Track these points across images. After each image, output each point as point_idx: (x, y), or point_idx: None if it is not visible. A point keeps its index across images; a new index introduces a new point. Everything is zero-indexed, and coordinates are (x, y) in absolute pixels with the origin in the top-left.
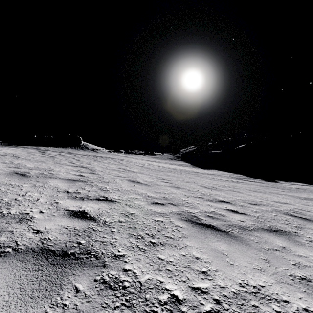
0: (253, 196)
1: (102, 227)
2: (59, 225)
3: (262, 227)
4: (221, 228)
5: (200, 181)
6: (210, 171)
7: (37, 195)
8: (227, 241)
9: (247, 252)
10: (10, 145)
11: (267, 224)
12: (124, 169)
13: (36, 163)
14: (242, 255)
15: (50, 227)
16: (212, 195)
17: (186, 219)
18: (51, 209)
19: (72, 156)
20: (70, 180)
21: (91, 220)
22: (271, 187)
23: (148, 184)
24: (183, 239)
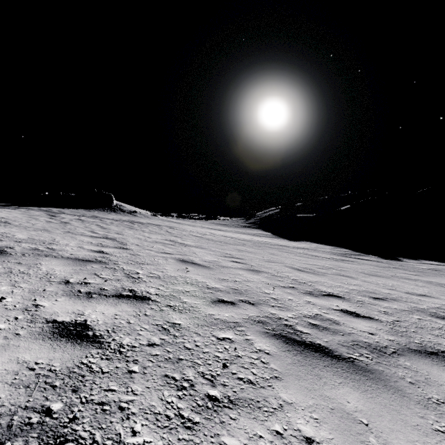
0: (373, 283)
1: (111, 362)
2: (20, 361)
3: (409, 346)
4: (339, 352)
5: (288, 260)
6: (300, 244)
7: (5, 291)
8: (358, 385)
9: (403, 413)
10: (8, 206)
11: (414, 339)
12: (173, 241)
13: (34, 232)
14: (398, 423)
15: None
16: (310, 283)
17: (275, 333)
18: (18, 321)
19: (96, 222)
20: (79, 261)
21: (92, 345)
22: (394, 268)
23: (209, 266)
24: (273, 385)
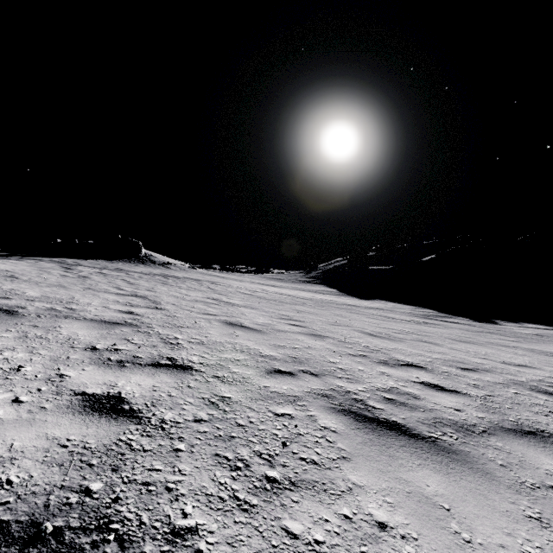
0: (461, 351)
1: (153, 439)
2: (49, 437)
3: (502, 424)
4: (418, 430)
5: (358, 322)
6: (373, 304)
7: (22, 358)
8: (440, 467)
9: (491, 498)
10: (12, 256)
11: (508, 417)
12: (217, 300)
13: (48, 289)
14: (484, 508)
15: (24, 443)
16: (384, 351)
17: (342, 408)
18: (42, 392)
19: (121, 276)
20: (105, 323)
21: (129, 420)
22: (488, 333)
23: (262, 330)
24: (341, 467)
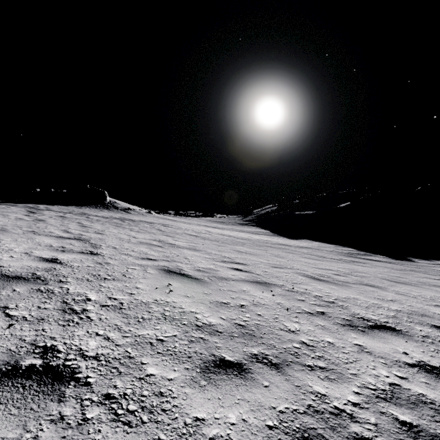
0: (409, 296)
1: None
2: None
3: None
4: None
5: (296, 263)
6: (302, 243)
7: None
8: None
9: None
10: None
11: None
12: (162, 242)
13: None
14: None
15: None
16: (340, 302)
17: None
18: None
19: (79, 219)
20: None
21: None
22: (412, 271)
23: (203, 278)
24: None
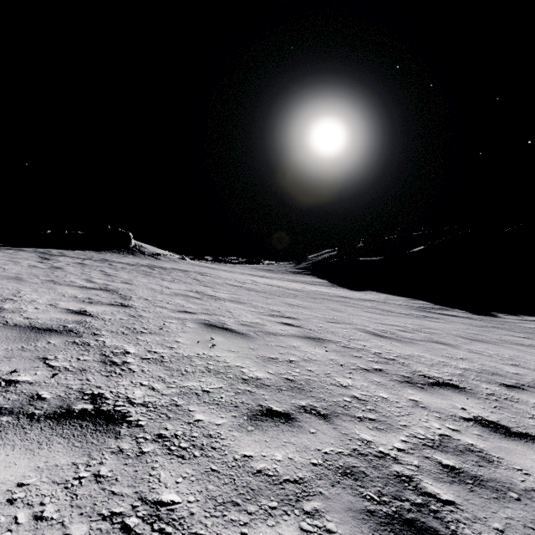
0: (484, 355)
1: None
2: None
3: None
4: None
5: (357, 318)
6: (365, 295)
7: None
8: None
9: None
10: None
11: None
12: (200, 293)
13: None
14: None
15: None
16: (401, 360)
17: (387, 513)
18: None
19: (101, 267)
20: (31, 330)
21: None
22: (494, 328)
23: (248, 333)
24: None
